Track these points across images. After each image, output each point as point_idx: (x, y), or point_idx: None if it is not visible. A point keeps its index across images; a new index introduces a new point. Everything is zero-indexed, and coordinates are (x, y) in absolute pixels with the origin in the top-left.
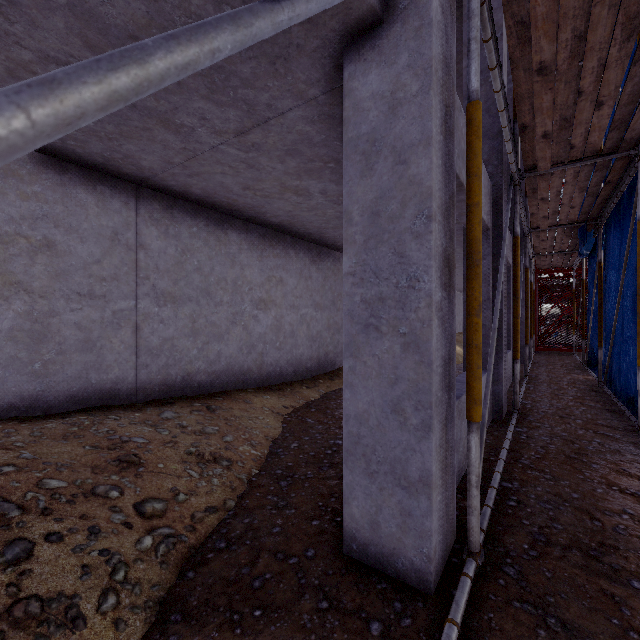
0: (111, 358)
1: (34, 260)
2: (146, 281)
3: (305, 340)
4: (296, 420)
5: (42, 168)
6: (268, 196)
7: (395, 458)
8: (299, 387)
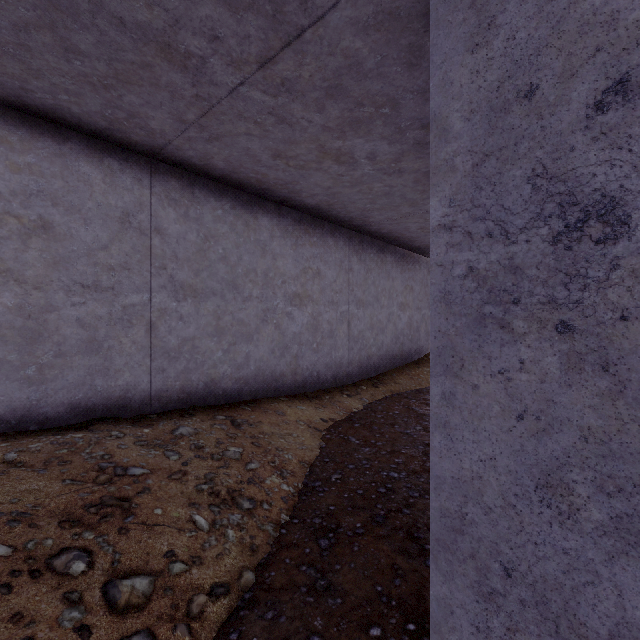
0: (121, 361)
1: (27, 244)
2: (162, 271)
3: (345, 341)
4: (337, 438)
5: (37, 135)
6: (303, 167)
7: (546, 579)
8: (339, 395)
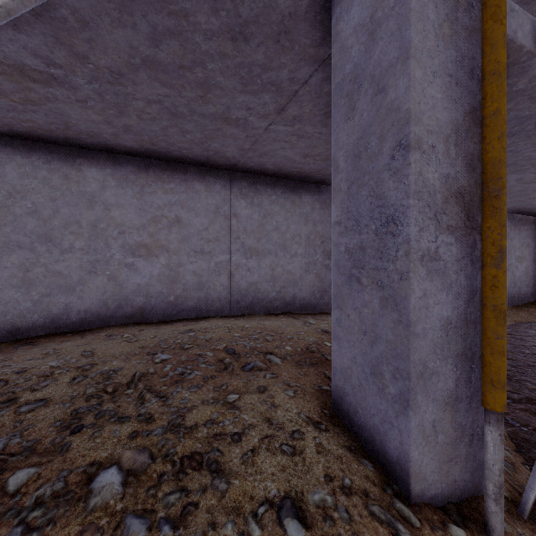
0: None
1: None
2: None
3: None
4: None
5: None
6: None
7: None
8: None
